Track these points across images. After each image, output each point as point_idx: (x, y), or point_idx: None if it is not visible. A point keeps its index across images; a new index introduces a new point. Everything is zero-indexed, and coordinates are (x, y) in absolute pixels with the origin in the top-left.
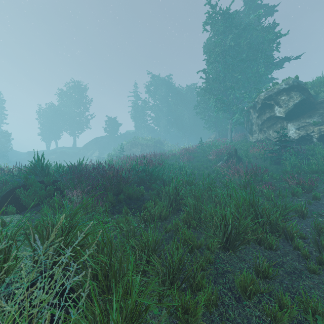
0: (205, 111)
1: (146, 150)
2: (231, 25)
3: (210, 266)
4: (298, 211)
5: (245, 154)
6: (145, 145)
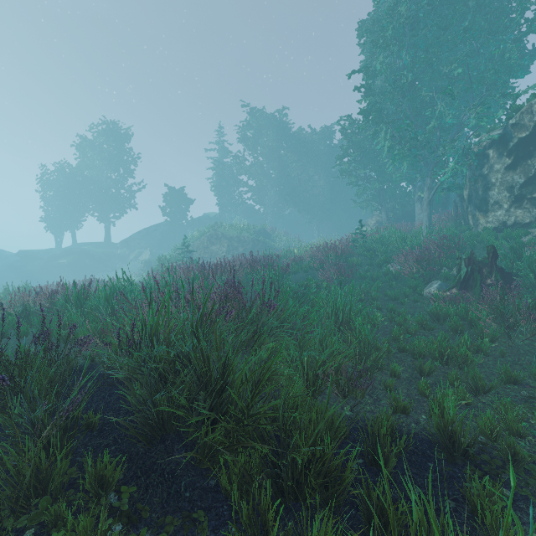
0: (358, 168)
1: (238, 248)
2: None
3: None
4: None
5: (529, 263)
6: (236, 238)
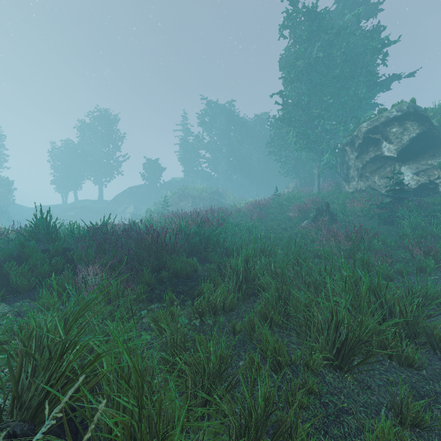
0: (281, 150)
1: (199, 204)
2: (318, 28)
3: (313, 400)
4: (438, 297)
5: (341, 210)
6: (198, 197)
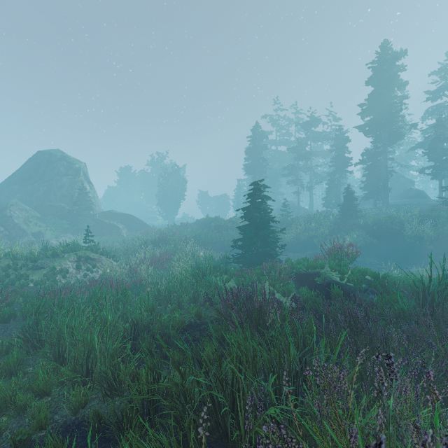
0: None
1: None
2: None
3: None
4: None
5: None
6: None
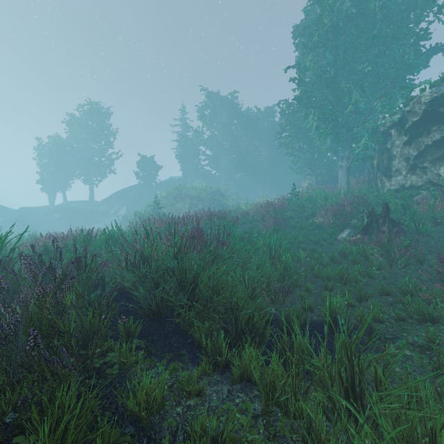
0: (294, 142)
1: (198, 205)
2: None
3: None
4: None
5: (411, 215)
6: (196, 197)
